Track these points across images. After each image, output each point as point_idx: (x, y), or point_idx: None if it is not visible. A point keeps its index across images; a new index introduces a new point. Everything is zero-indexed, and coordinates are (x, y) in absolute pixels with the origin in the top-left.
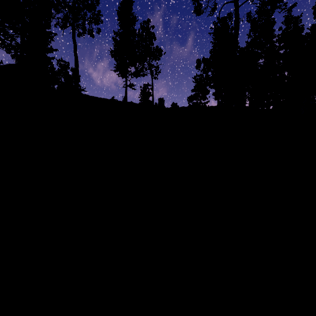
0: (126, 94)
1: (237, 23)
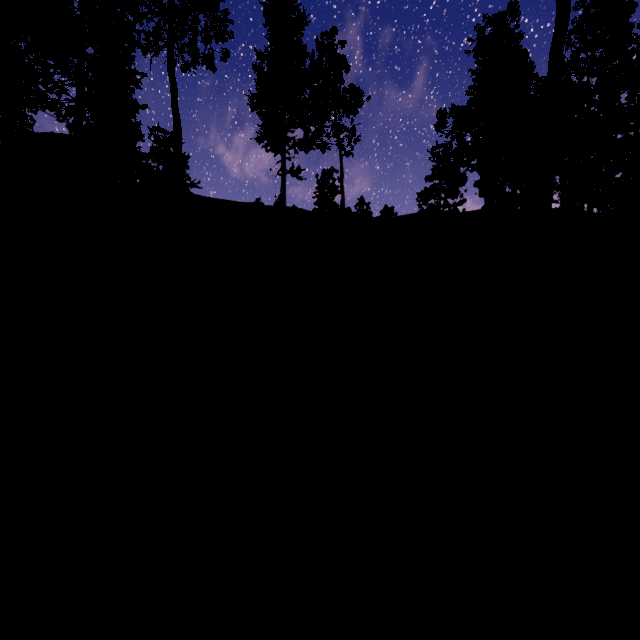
0: (283, 190)
1: None
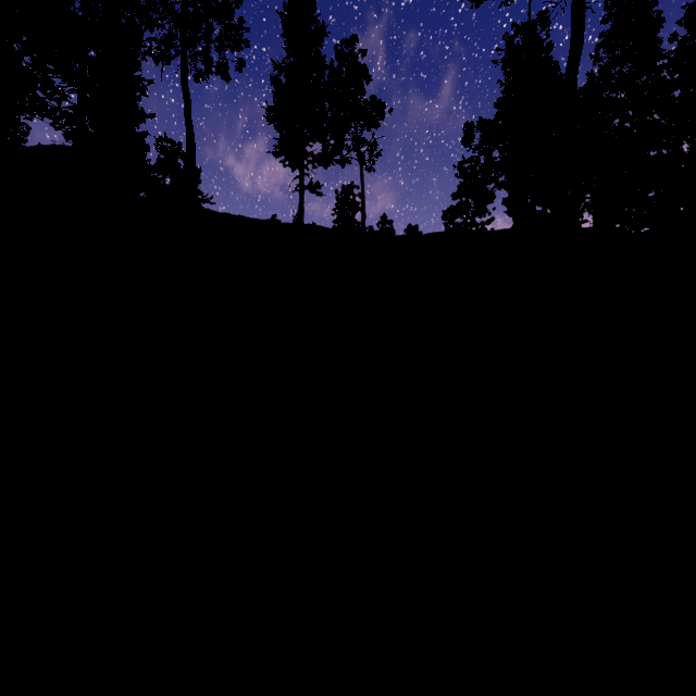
0: (301, 206)
1: (580, 15)
